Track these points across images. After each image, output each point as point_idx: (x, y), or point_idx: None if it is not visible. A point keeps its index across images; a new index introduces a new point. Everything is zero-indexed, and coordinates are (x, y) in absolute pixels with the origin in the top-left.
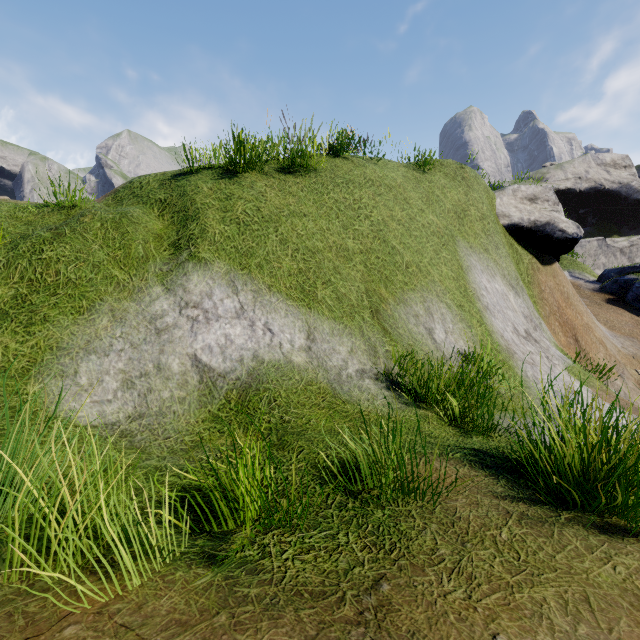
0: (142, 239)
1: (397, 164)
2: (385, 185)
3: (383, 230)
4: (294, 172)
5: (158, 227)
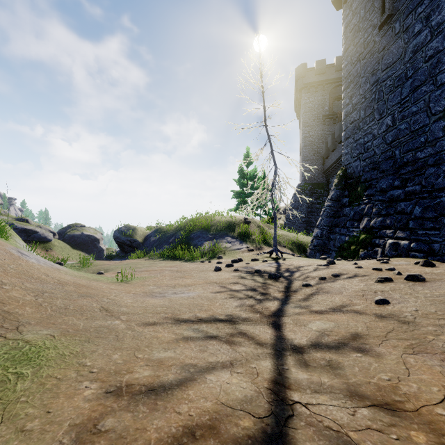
0: None
1: None
2: None
3: None
4: None
5: None
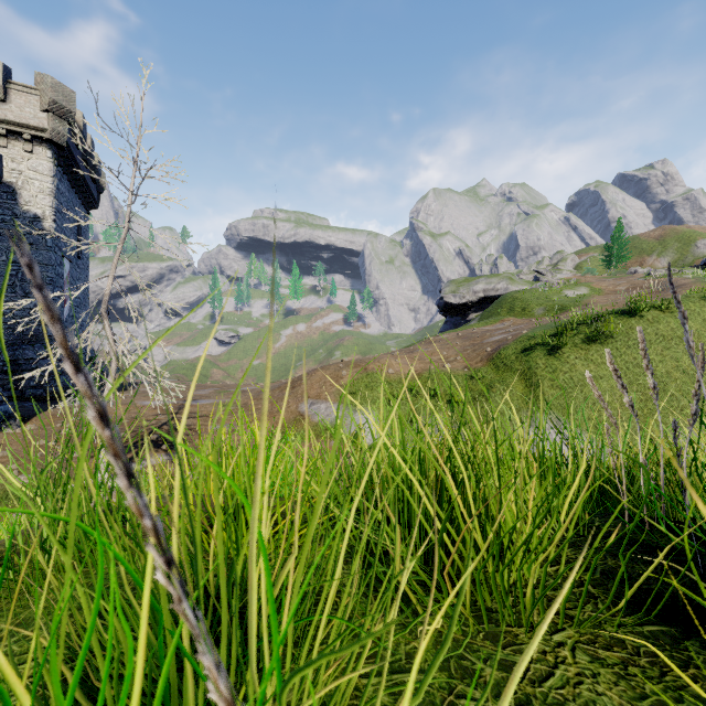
0: (516, 399)
1: (700, 304)
2: (676, 337)
3: (664, 381)
4: (595, 341)
5: (520, 389)
